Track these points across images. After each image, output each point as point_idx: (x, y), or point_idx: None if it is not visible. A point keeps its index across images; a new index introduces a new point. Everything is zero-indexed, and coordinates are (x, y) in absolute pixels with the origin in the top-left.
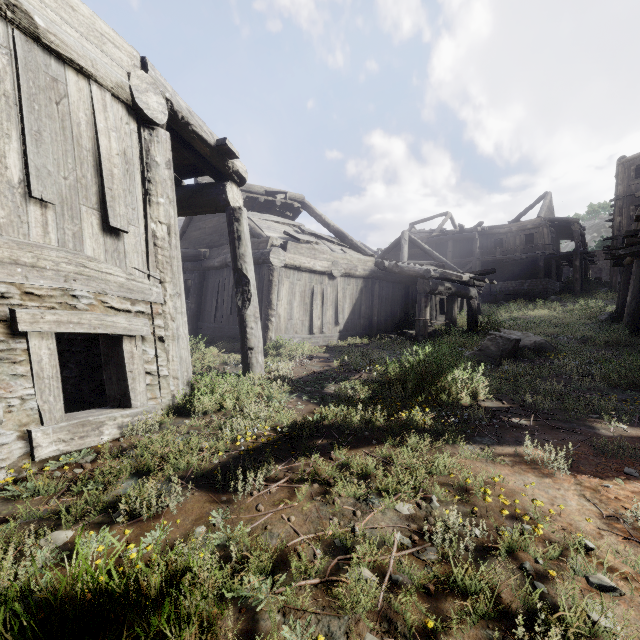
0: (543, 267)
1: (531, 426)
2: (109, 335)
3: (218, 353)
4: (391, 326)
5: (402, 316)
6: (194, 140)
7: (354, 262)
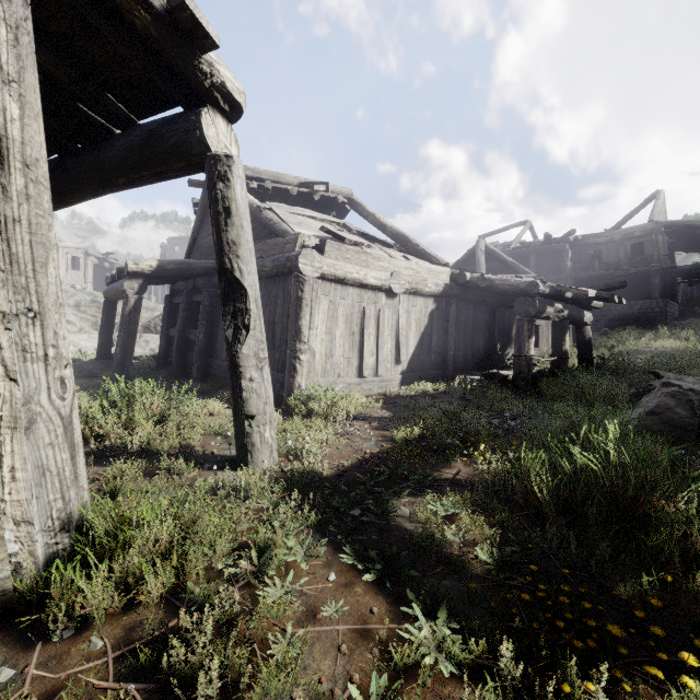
0: (659, 284)
1: None
2: None
3: (218, 410)
4: (472, 363)
5: (486, 349)
6: None
7: (422, 273)
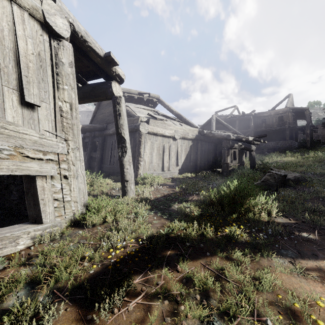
0: (289, 134)
1: (318, 240)
2: (28, 175)
3: (110, 182)
4: (207, 166)
5: (213, 161)
6: (90, 52)
7: (187, 131)
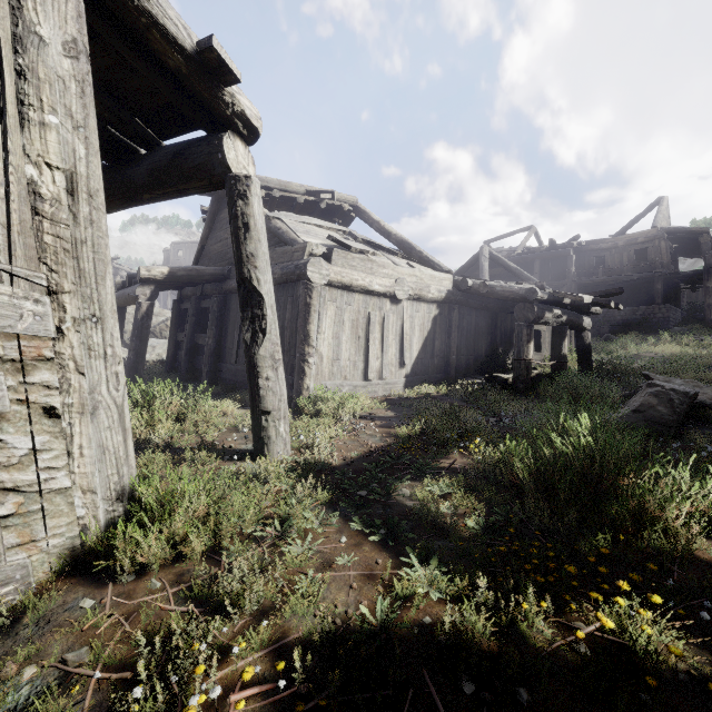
0: (662, 290)
1: None
2: None
3: (231, 410)
4: (474, 367)
5: (488, 354)
6: (150, 34)
7: (425, 280)
